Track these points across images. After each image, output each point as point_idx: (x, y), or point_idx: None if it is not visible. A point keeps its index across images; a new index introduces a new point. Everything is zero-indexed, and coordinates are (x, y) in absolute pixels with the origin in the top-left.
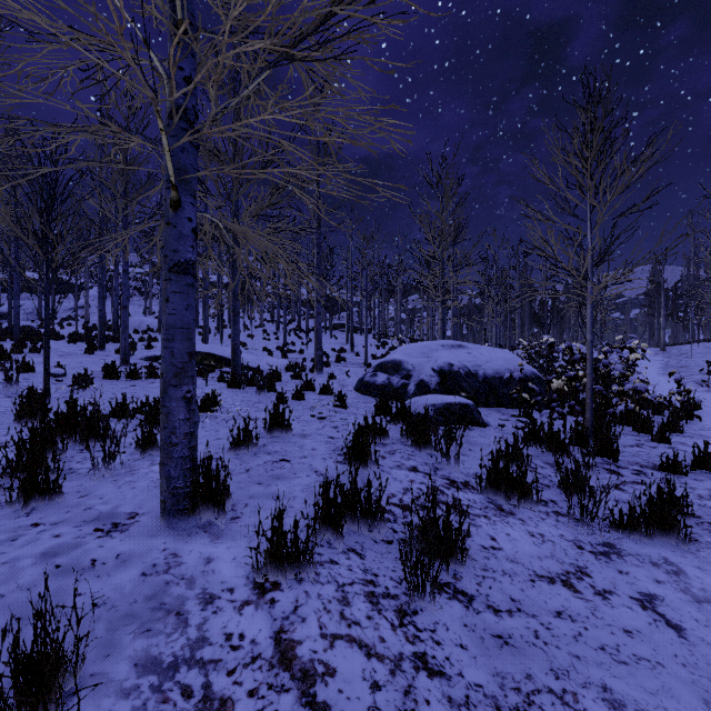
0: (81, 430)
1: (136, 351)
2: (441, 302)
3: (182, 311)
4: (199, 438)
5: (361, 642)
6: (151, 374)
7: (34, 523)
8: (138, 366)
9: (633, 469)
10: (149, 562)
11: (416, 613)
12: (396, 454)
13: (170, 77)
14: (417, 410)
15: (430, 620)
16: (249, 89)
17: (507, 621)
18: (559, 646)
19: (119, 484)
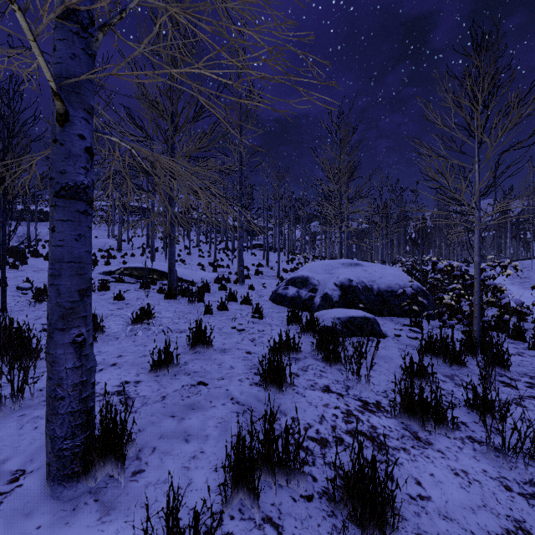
0: None
1: (97, 267)
2: (339, 228)
3: (71, 242)
4: (126, 354)
5: None
6: (103, 287)
7: None
8: (95, 279)
9: (525, 381)
10: None
11: None
12: (308, 371)
13: None
14: (324, 323)
15: None
16: None
17: None
18: None
19: (23, 422)
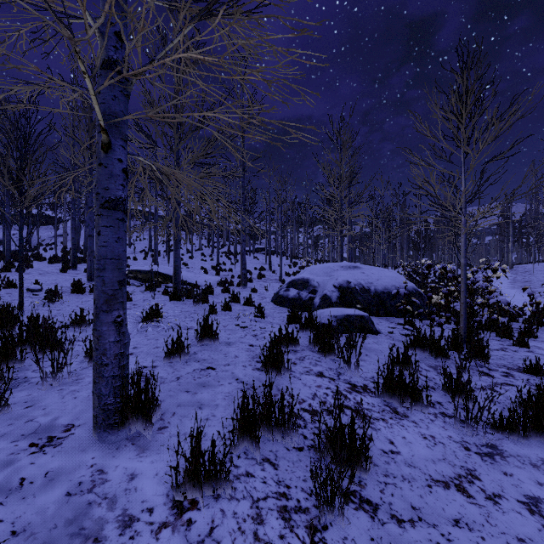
0: (30, 346)
1: None
2: (340, 232)
3: (113, 243)
4: (141, 346)
5: None
6: None
7: None
8: None
9: (502, 371)
10: (75, 480)
11: (325, 528)
12: (305, 361)
13: (101, 31)
14: (322, 320)
15: (339, 535)
16: (174, 43)
17: (410, 533)
18: None
19: (63, 394)
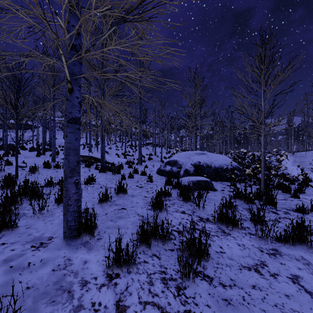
0: (28, 196)
1: (59, 155)
2: (195, 133)
3: (74, 141)
4: (84, 197)
5: (159, 305)
6: None
7: (3, 243)
8: (59, 162)
9: (284, 211)
10: (56, 263)
11: (185, 288)
12: (175, 205)
13: (68, 29)
14: (184, 183)
15: (192, 292)
16: (105, 35)
17: (229, 291)
18: (255, 304)
19: (45, 222)
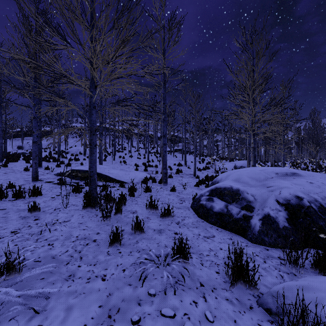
0: None
1: (59, 168)
2: (252, 135)
3: None
4: None
5: None
6: (34, 193)
7: None
8: (44, 181)
9: None
10: None
11: None
12: None
13: None
14: None
15: None
16: None
17: None
18: None
19: None
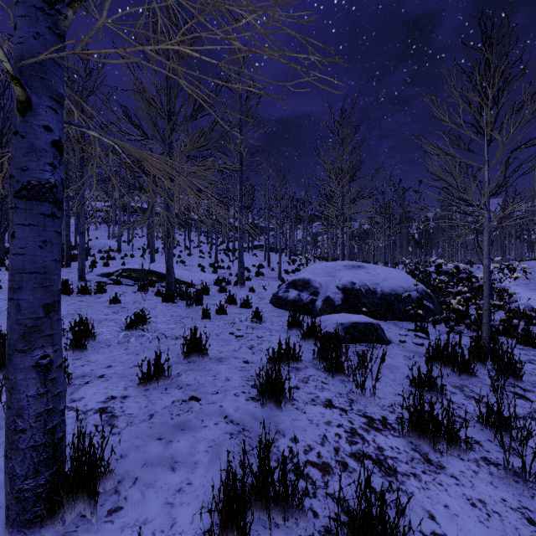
0: None
1: (95, 268)
2: (341, 229)
3: (34, 250)
4: (116, 364)
5: None
6: (99, 290)
7: None
8: (92, 281)
9: None
10: None
11: None
12: (309, 383)
13: None
14: (326, 328)
15: None
16: None
17: None
18: None
19: None
